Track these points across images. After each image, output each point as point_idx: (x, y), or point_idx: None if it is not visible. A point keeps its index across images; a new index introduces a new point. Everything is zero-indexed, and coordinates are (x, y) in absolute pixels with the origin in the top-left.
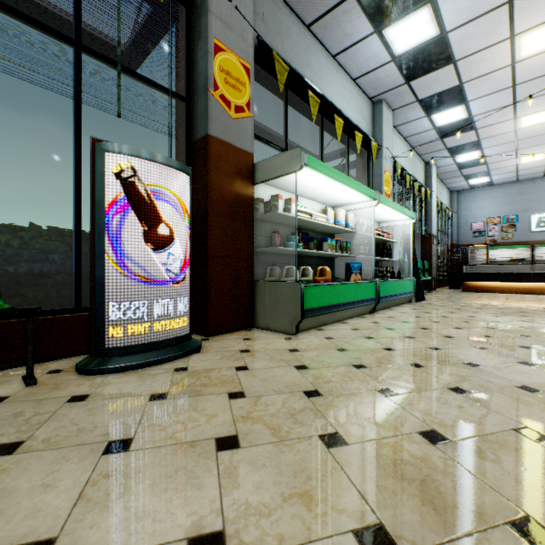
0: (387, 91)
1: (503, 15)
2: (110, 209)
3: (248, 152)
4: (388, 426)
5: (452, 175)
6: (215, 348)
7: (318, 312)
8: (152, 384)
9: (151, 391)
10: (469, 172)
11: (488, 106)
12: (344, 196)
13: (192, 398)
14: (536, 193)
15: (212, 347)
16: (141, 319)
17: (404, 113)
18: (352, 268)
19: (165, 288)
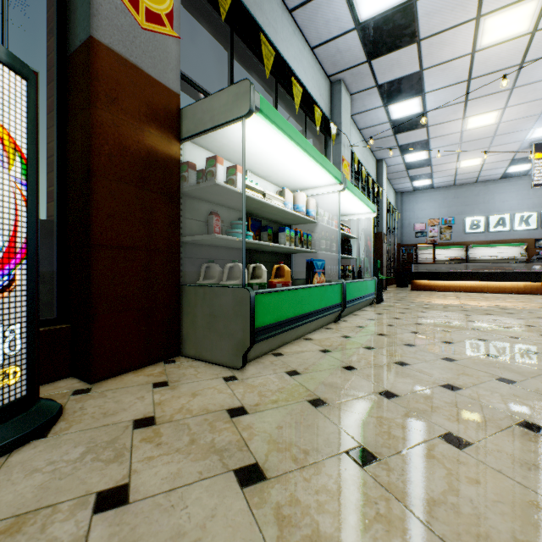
0: (346, 69)
1: None
2: None
3: (170, 88)
4: None
5: (399, 176)
6: (87, 418)
7: (276, 329)
8: None
9: None
10: (415, 173)
11: (442, 101)
12: (305, 175)
13: None
14: (470, 197)
15: (83, 413)
16: None
17: (361, 100)
18: (316, 267)
19: None
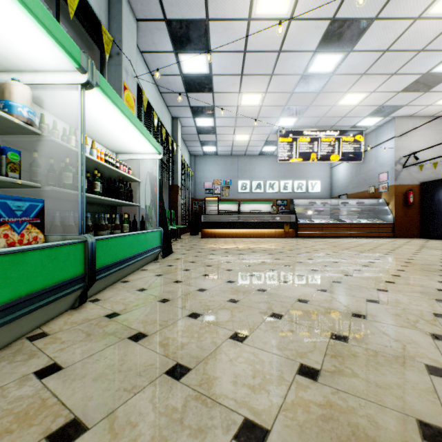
0: None
1: None
2: None
3: None
4: None
5: (193, 139)
6: None
7: None
8: None
9: None
10: (204, 139)
11: (225, 68)
12: None
13: None
14: (241, 166)
15: None
16: None
17: (151, 34)
18: (2, 211)
19: None
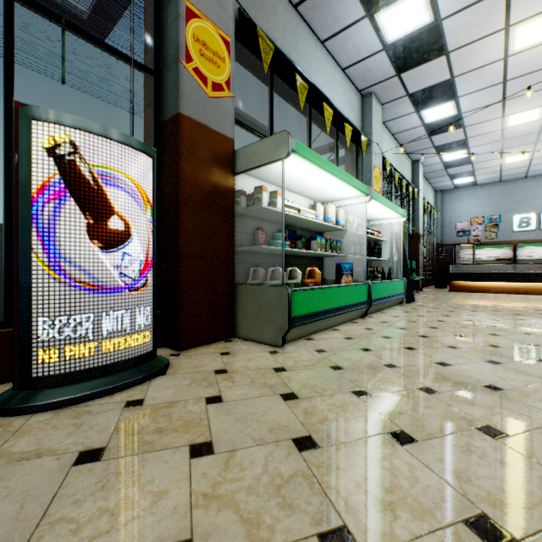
0: (376, 83)
1: (500, 3)
2: (39, 194)
3: (227, 136)
4: (418, 508)
5: (438, 175)
6: (185, 368)
7: (308, 319)
8: (88, 431)
9: (82, 444)
10: (455, 171)
11: (477, 103)
12: (334, 190)
13: (137, 457)
14: (518, 194)
15: (182, 365)
16: (85, 338)
17: (393, 108)
18: (344, 269)
19: (119, 296)
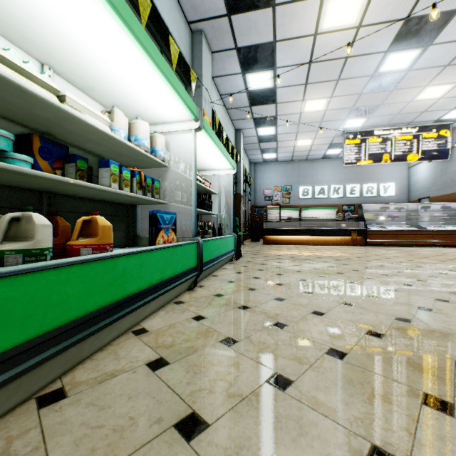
0: (207, 19)
1: None
2: None
3: None
4: None
5: (253, 147)
6: None
7: (38, 352)
8: None
9: None
10: (265, 146)
11: (289, 80)
12: (147, 95)
13: None
14: (302, 171)
15: None
16: None
17: (222, 61)
18: (161, 221)
19: None
